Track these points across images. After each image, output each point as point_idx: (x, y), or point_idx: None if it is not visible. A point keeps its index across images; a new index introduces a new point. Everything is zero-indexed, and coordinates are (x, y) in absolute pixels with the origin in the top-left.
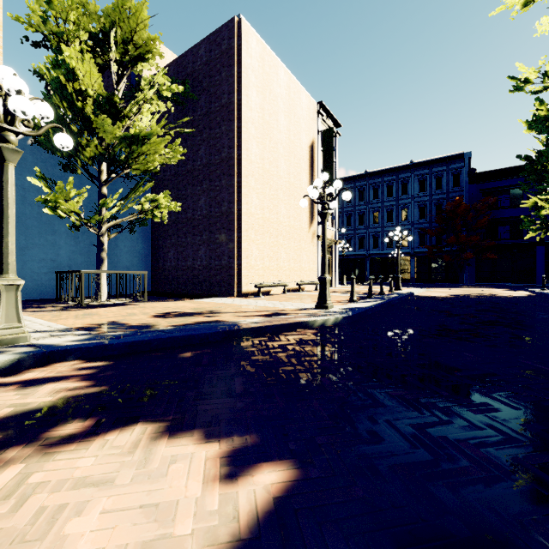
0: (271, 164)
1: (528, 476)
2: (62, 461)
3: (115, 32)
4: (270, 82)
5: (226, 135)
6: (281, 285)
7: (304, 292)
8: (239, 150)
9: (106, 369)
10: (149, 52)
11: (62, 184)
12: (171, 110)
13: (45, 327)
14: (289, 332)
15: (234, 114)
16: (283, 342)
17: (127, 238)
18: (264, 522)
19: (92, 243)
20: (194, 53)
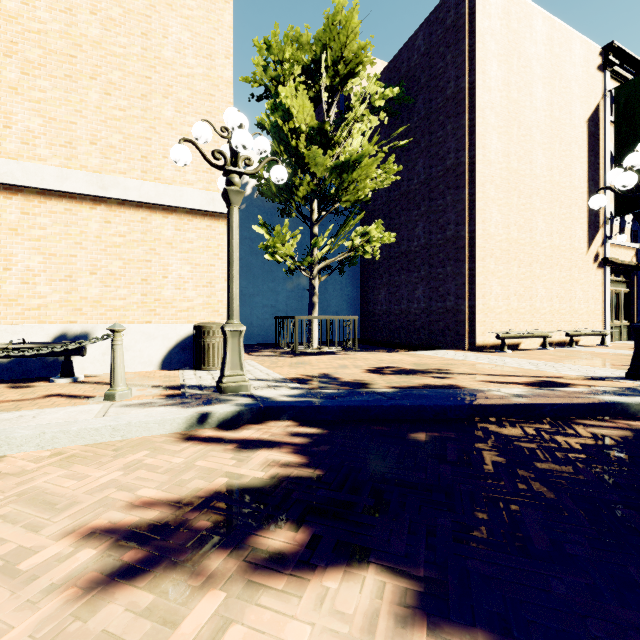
0: (520, 160)
1: None
2: (266, 610)
3: (325, 56)
4: (519, 42)
5: (453, 135)
6: (539, 335)
7: (580, 348)
8: (472, 151)
9: (320, 440)
10: (359, 64)
11: (279, 227)
12: (381, 127)
13: (264, 374)
14: (589, 419)
15: (464, 104)
16: (587, 440)
17: (336, 280)
18: None
19: (304, 287)
20: (409, 48)
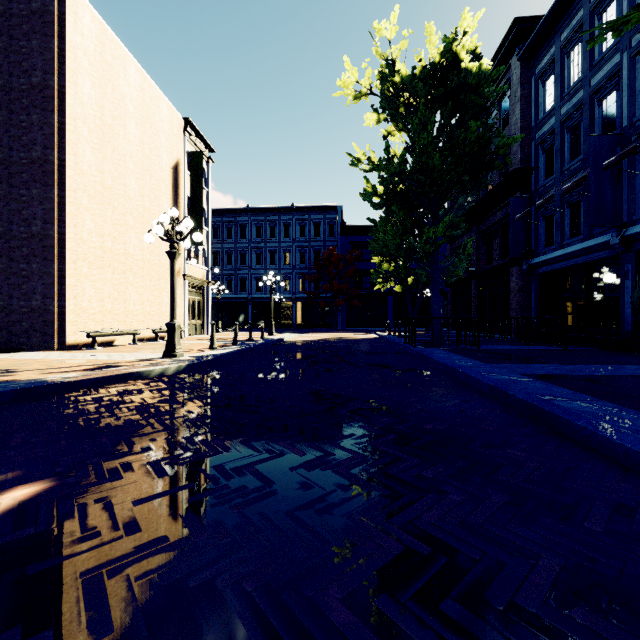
0: (115, 180)
1: (241, 448)
2: None
3: None
4: (114, 76)
5: (40, 128)
6: (130, 333)
7: (162, 342)
8: (62, 154)
9: None
10: None
11: None
12: None
13: None
14: (115, 384)
15: (53, 103)
16: (101, 395)
17: None
18: (3, 515)
19: None
20: None
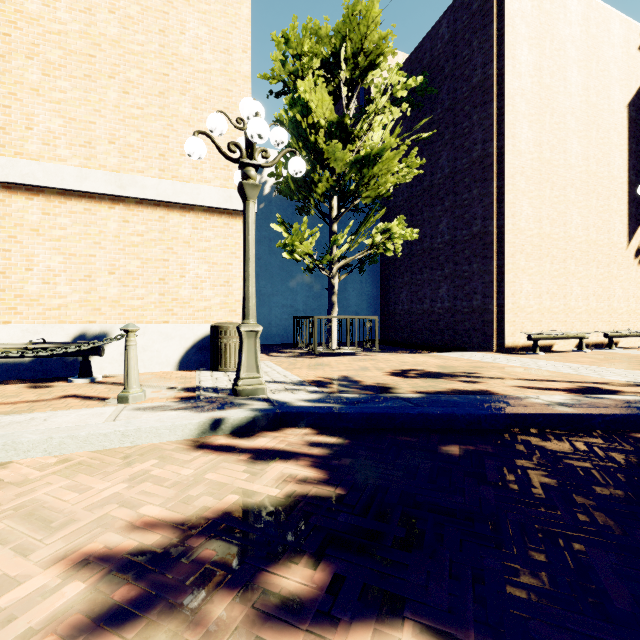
0: (553, 149)
1: None
2: None
3: (345, 48)
4: (552, 24)
5: (479, 125)
6: (575, 336)
7: (621, 350)
8: (500, 141)
9: (341, 452)
10: (380, 55)
11: (297, 225)
12: (403, 121)
13: (282, 377)
14: None
15: (492, 92)
16: None
17: (355, 279)
18: None
19: (323, 287)
20: (432, 37)
